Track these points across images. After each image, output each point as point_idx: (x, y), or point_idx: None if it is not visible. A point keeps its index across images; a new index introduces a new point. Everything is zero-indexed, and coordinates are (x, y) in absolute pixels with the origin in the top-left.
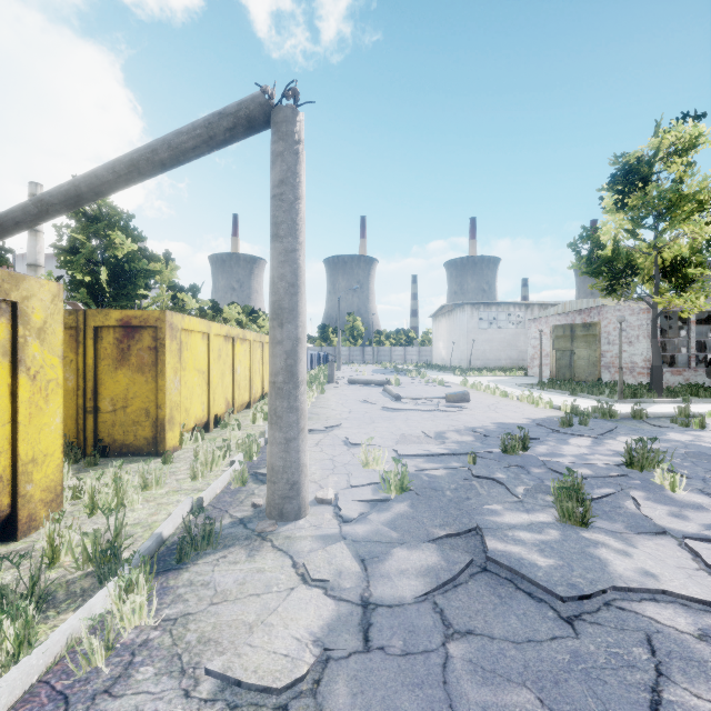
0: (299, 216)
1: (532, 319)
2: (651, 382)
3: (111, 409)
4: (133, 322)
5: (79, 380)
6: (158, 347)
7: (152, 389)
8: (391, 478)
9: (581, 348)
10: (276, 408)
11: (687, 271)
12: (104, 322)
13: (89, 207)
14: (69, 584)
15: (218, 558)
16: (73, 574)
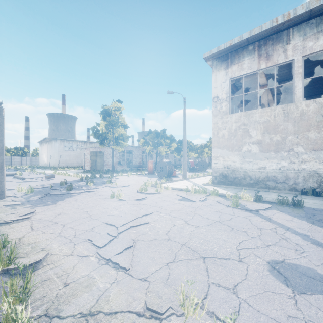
0: (4, 132)
1: (85, 148)
2: (112, 169)
3: None
4: None
5: None
6: None
7: None
8: (29, 190)
9: (99, 159)
10: None
11: (118, 141)
12: None
13: None
14: None
15: None
16: None
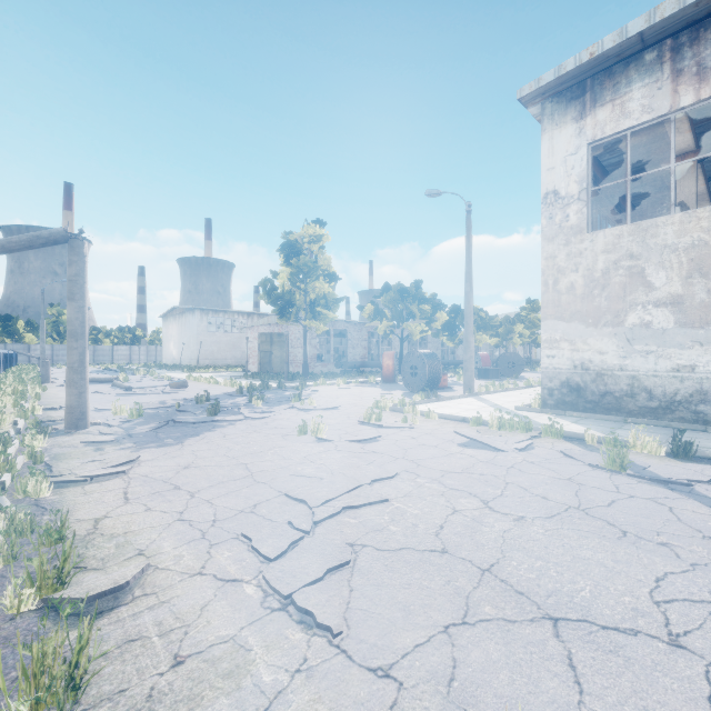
0: (86, 290)
1: (249, 327)
2: (303, 371)
3: None
4: None
5: None
6: None
7: None
8: (134, 411)
9: (277, 350)
10: (74, 379)
11: (316, 309)
12: None
13: None
14: None
15: (54, 438)
16: None
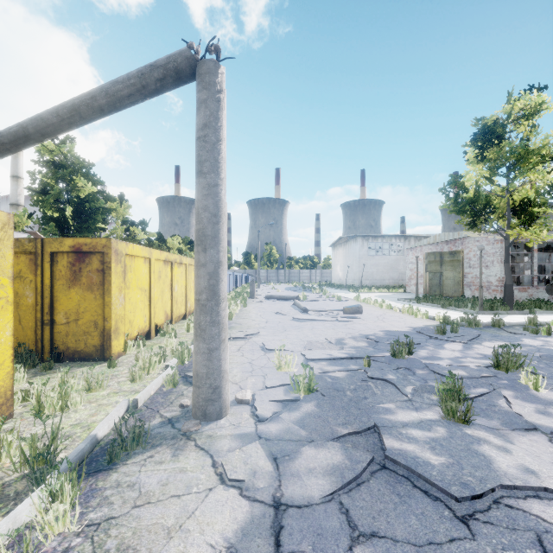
0: (220, 155)
1: (410, 248)
2: (504, 297)
3: (65, 321)
4: (84, 248)
5: (37, 297)
6: (105, 269)
7: (100, 304)
8: (300, 380)
9: (448, 270)
10: (200, 322)
11: (533, 210)
12: (59, 248)
13: (57, 157)
14: (4, 487)
15: (145, 458)
16: (11, 476)
